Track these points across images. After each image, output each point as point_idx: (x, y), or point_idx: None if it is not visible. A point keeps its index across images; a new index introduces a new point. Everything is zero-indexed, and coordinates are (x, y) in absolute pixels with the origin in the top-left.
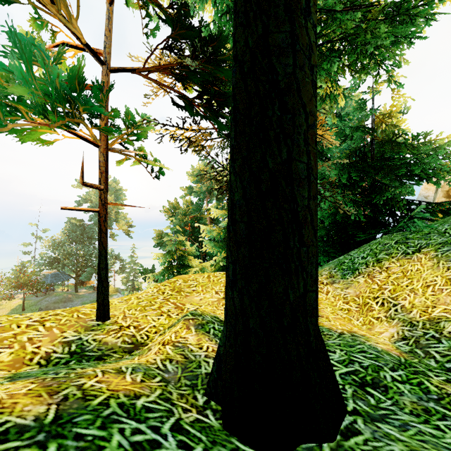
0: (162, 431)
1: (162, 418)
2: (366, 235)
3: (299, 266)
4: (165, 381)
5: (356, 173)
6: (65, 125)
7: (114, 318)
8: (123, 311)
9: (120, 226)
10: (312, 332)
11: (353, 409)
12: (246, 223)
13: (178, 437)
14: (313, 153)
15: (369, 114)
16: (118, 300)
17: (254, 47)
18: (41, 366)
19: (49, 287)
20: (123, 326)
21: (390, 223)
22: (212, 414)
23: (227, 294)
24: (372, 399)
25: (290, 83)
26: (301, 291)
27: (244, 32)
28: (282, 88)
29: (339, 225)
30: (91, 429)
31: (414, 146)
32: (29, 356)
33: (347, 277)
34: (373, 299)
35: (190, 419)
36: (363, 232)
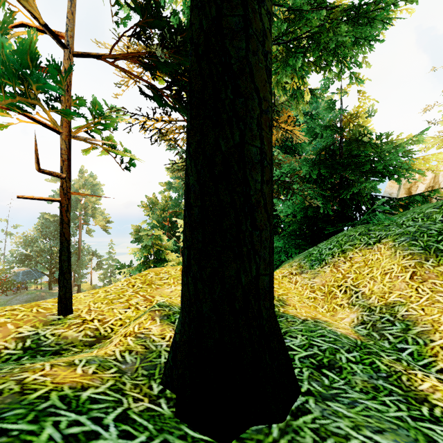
0: (104, 422)
1: (108, 408)
2: (334, 228)
3: (252, 249)
4: (121, 372)
5: (325, 169)
6: (18, 107)
7: (78, 311)
8: (88, 305)
9: (97, 222)
10: (265, 316)
11: (307, 390)
12: (200, 206)
13: (122, 427)
14: (267, 139)
15: (338, 114)
16: (84, 294)
17: (207, 29)
18: None
19: (20, 286)
20: (87, 320)
21: (357, 217)
22: (165, 403)
23: (183, 280)
24: (326, 379)
25: (243, 67)
26: (253, 274)
27: (199, 14)
28: (235, 71)
29: (310, 219)
30: (19, 424)
31: (377, 145)
32: None
33: (314, 267)
34: (337, 287)
35: (140, 408)
36: (332, 225)
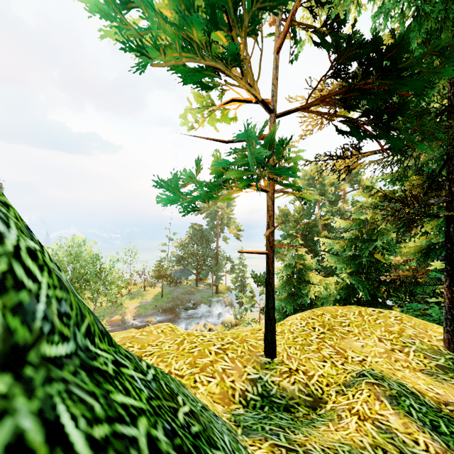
0: None
1: None
2: None
3: None
4: None
5: None
6: None
7: (279, 356)
8: (284, 348)
9: (230, 230)
10: None
11: None
12: None
13: None
14: None
15: None
16: None
17: None
18: (244, 406)
19: (178, 280)
20: (292, 369)
21: None
22: None
23: None
24: None
25: None
26: None
27: None
28: None
29: None
30: None
31: None
32: (230, 392)
33: None
34: None
35: None
36: None
